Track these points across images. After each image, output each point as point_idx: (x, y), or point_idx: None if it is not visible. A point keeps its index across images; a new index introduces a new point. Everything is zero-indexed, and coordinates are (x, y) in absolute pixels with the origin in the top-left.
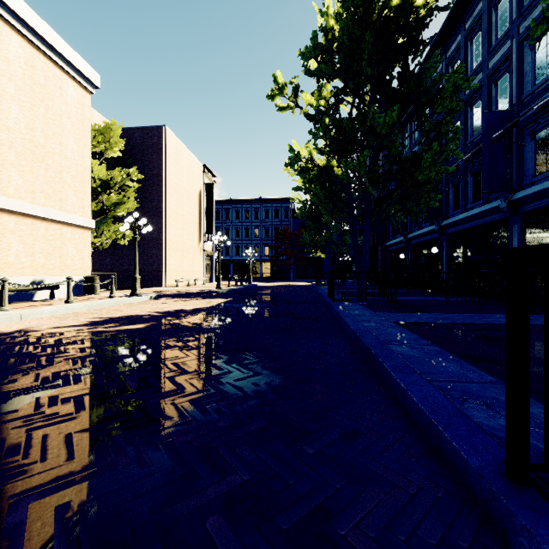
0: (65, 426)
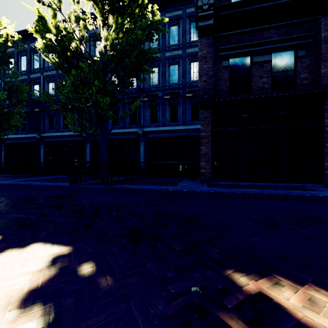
0: None
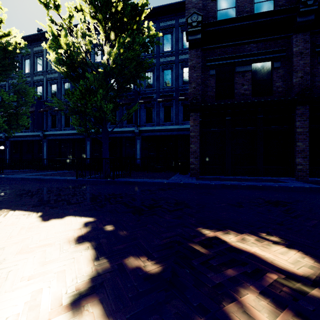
0: (9, 192)
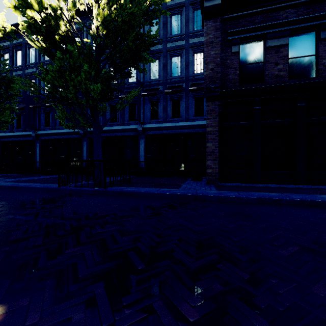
0: None
